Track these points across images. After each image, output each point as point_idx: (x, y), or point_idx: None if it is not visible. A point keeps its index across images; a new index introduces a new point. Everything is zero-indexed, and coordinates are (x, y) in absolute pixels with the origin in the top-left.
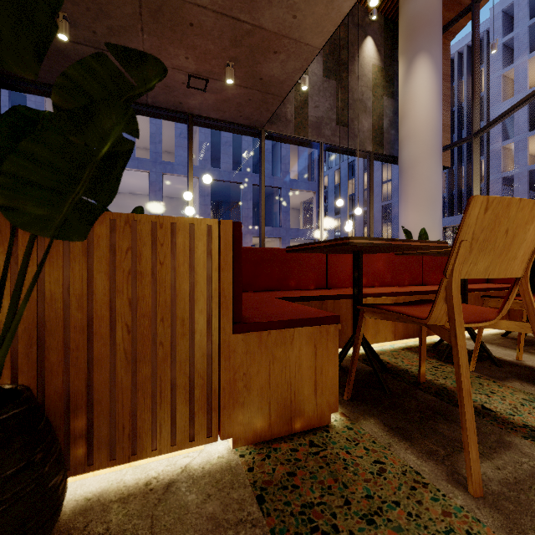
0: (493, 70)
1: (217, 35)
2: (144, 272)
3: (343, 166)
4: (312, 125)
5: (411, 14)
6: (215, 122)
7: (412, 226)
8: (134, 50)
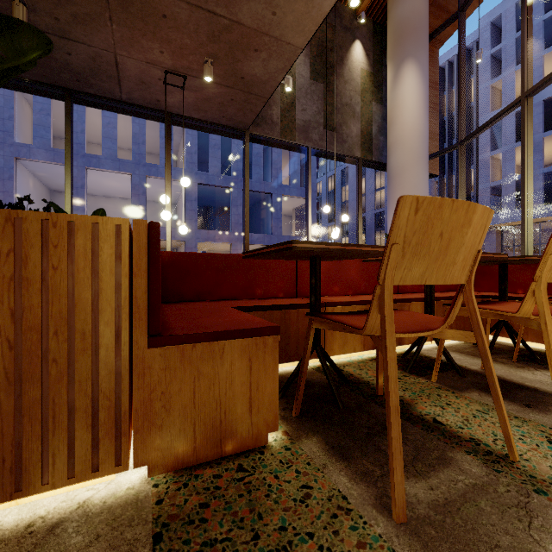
0: (482, 81)
1: (193, 29)
2: (31, 279)
3: (337, 173)
4: (299, 129)
5: (399, 19)
6: (196, 122)
7: None
8: None
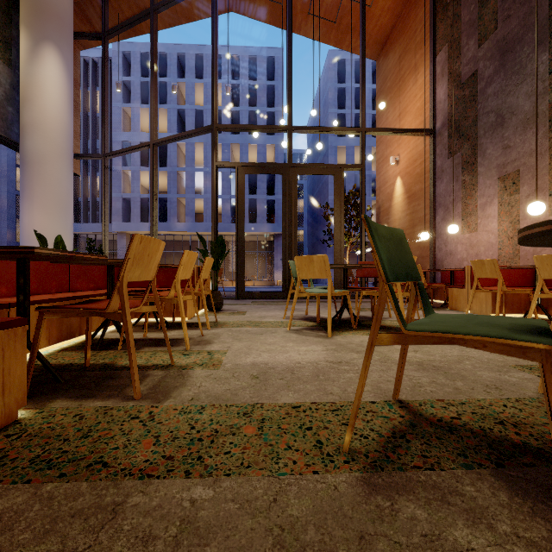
0: (116, 99)
1: None
2: None
3: None
4: None
5: None
6: None
7: (40, 229)
8: None
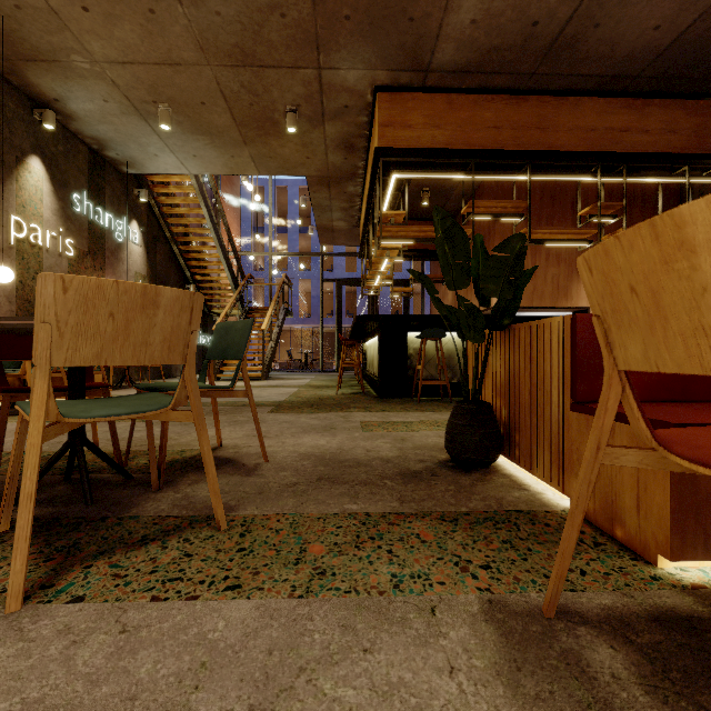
0: None
1: None
2: (534, 358)
3: None
4: None
5: None
6: None
7: None
8: (502, 242)
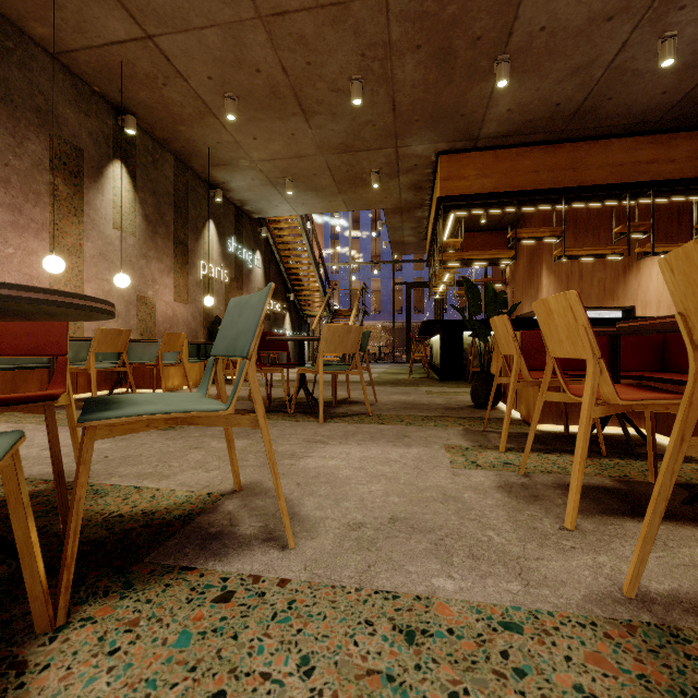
0: None
1: None
2: None
3: None
4: None
5: None
6: None
7: None
8: (495, 294)
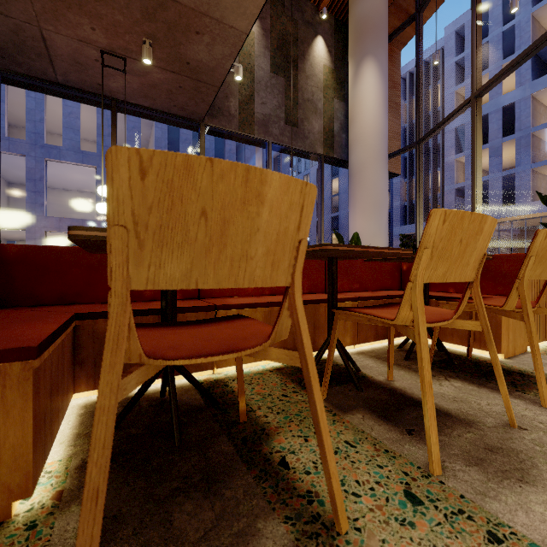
0: (447, 87)
1: (124, 4)
2: None
3: (312, 172)
4: (258, 123)
5: (359, 17)
6: (145, 110)
7: (360, 231)
8: None
